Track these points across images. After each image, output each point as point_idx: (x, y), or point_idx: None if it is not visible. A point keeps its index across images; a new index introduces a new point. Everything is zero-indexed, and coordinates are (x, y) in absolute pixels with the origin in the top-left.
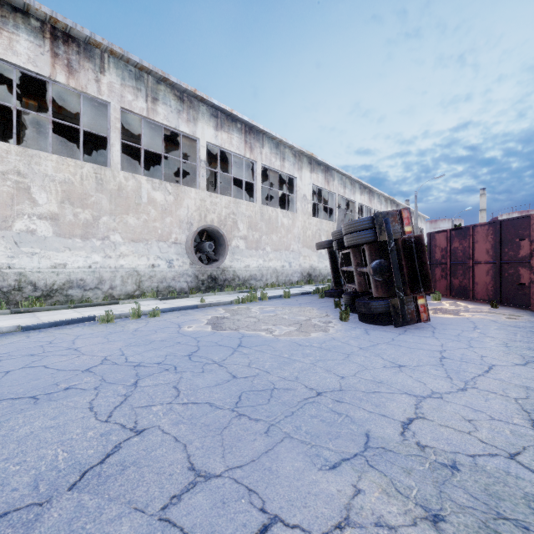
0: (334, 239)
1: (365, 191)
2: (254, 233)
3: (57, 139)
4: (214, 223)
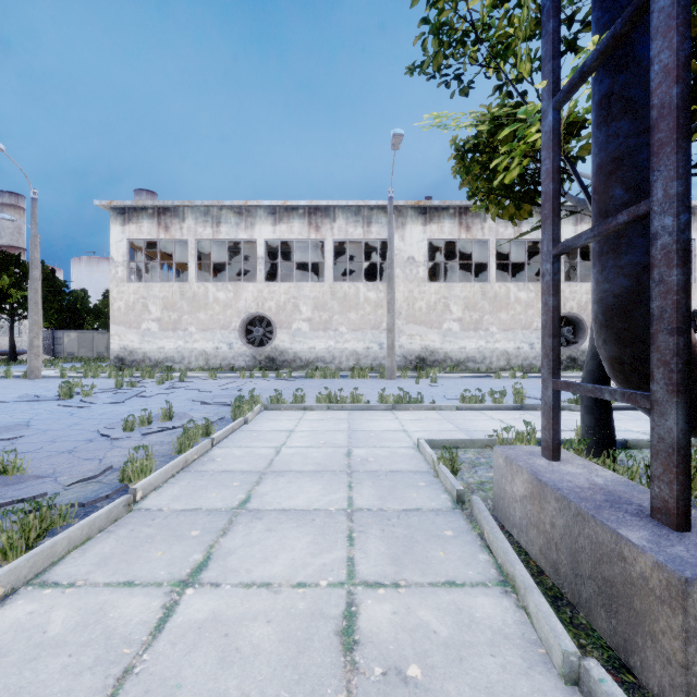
0: None
1: None
2: None
3: (445, 258)
4: (573, 309)
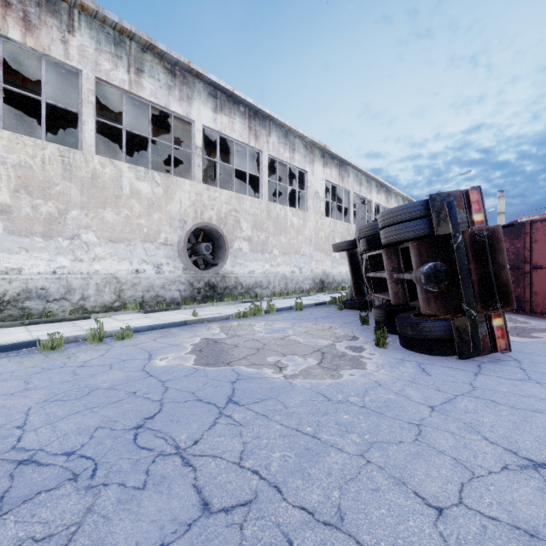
0: (362, 235)
1: (381, 190)
2: (260, 233)
3: (33, 125)
4: (213, 221)
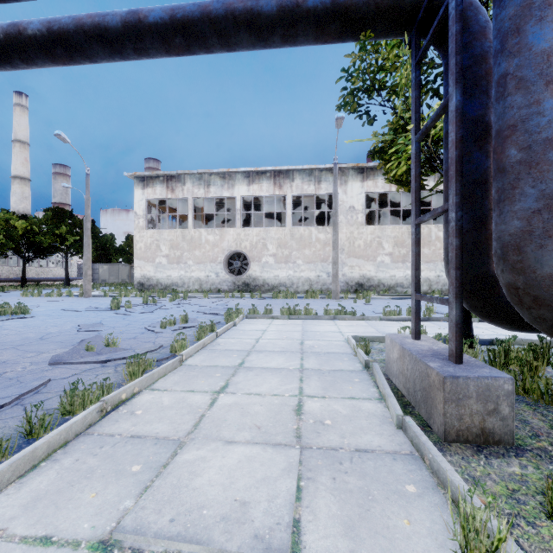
0: None
1: None
2: None
3: (380, 205)
4: None
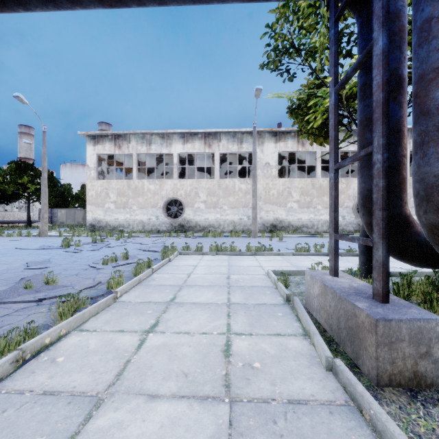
0: None
1: None
2: None
3: (289, 163)
4: None
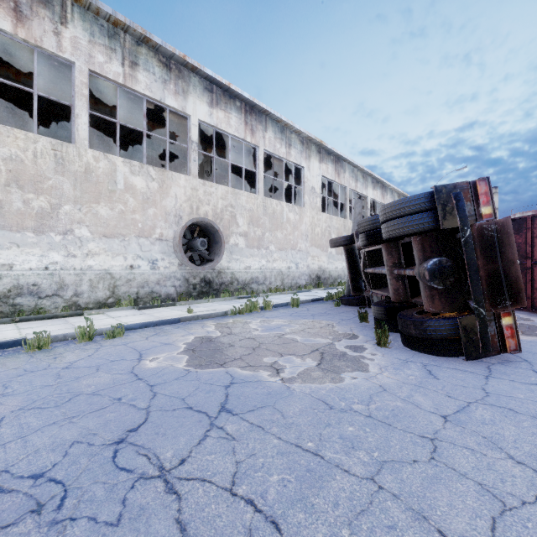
0: (361, 230)
1: (377, 186)
2: (256, 229)
3: (28, 120)
4: (209, 216)
